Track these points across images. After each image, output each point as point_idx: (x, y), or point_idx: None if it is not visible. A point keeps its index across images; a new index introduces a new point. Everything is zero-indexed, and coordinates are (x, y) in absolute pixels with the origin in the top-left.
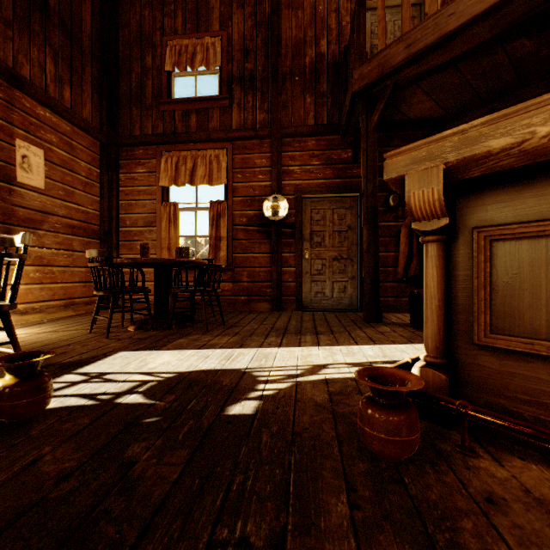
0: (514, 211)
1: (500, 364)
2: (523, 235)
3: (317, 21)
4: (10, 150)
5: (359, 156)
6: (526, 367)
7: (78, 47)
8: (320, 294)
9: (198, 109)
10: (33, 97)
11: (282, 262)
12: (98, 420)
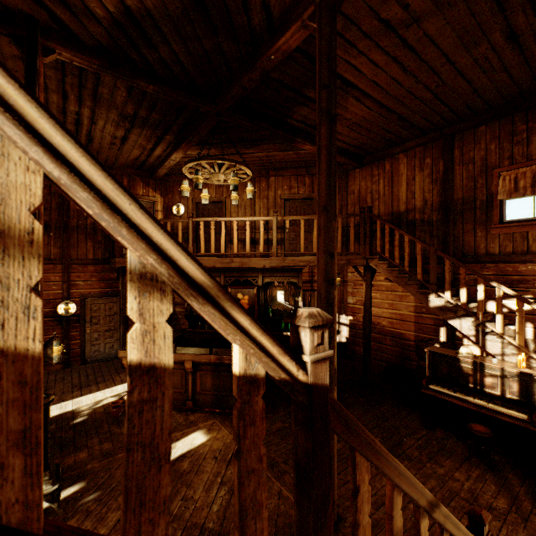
0: None
1: None
2: None
3: None
4: None
5: None
6: None
7: None
8: (98, 351)
9: None
10: None
11: (71, 338)
12: None
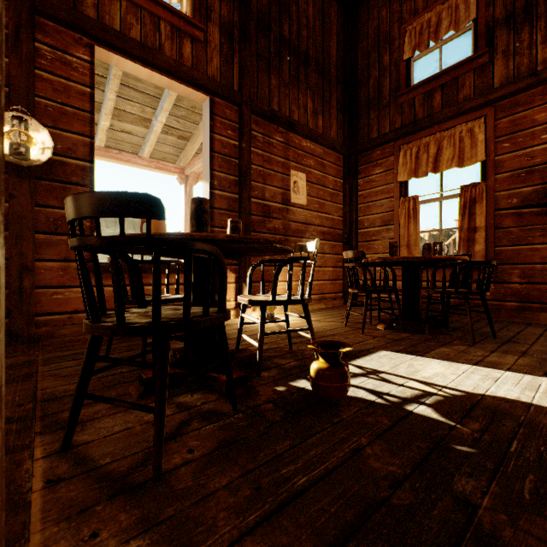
0: None
1: None
2: None
3: None
4: (287, 180)
5: None
6: None
7: (327, 79)
8: None
9: (442, 84)
10: (300, 134)
11: None
12: (397, 425)
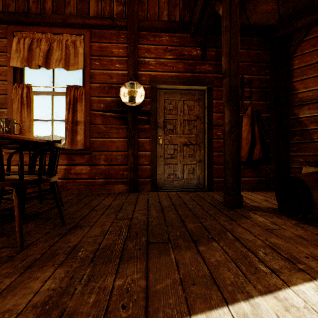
0: None
1: None
2: None
3: None
4: None
5: (207, 54)
6: None
7: None
8: (173, 175)
9: None
10: None
11: (138, 146)
12: None
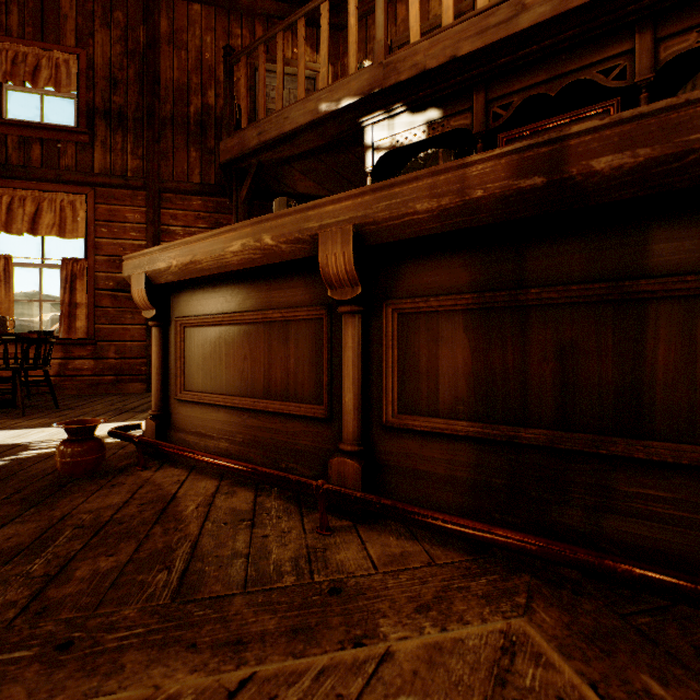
0: (190, 308)
1: (186, 411)
2: (194, 324)
3: (204, 68)
4: None
5: None
6: (194, 411)
7: None
8: None
9: (43, 139)
10: None
11: None
12: None
